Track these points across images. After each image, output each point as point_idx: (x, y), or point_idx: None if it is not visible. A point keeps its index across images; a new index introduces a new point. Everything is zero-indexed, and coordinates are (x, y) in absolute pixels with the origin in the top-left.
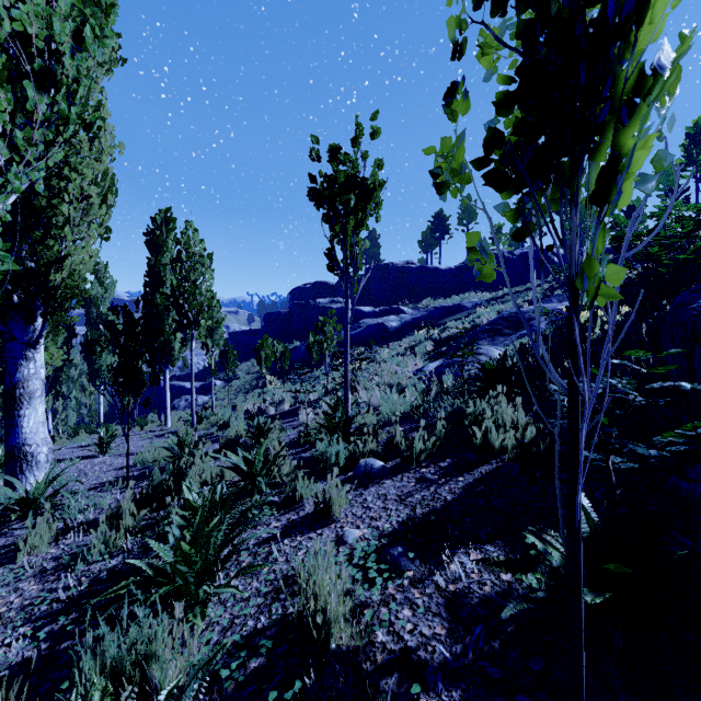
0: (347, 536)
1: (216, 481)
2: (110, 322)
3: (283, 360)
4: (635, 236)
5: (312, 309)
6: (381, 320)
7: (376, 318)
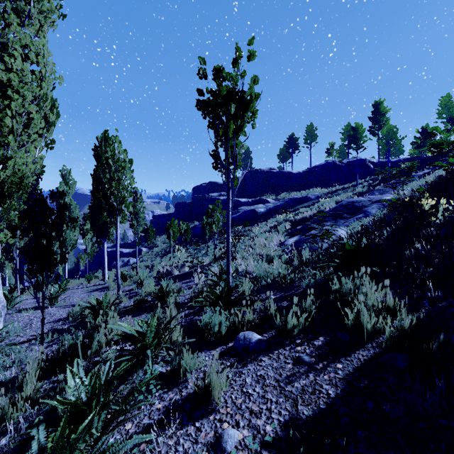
0: (226, 441)
1: (101, 364)
2: (22, 210)
3: (186, 235)
4: (448, 143)
5: (207, 200)
6: (253, 207)
7: (249, 206)
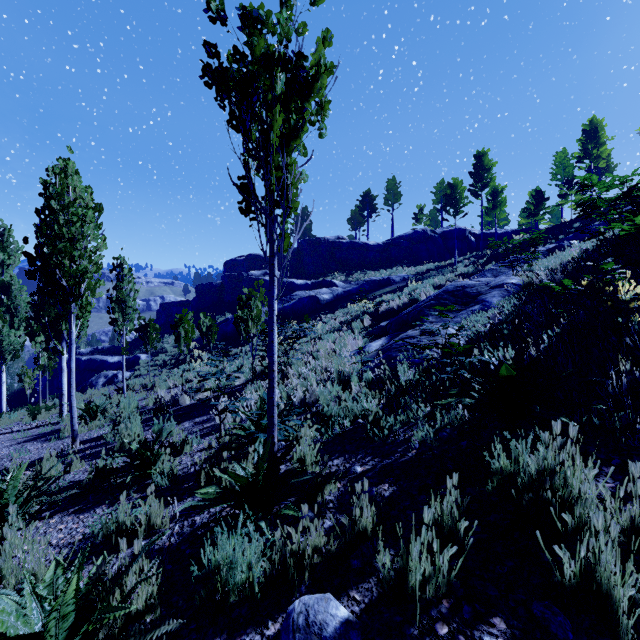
0: None
1: None
2: None
3: (209, 335)
4: (604, 201)
5: (245, 281)
6: (314, 292)
7: (308, 290)
